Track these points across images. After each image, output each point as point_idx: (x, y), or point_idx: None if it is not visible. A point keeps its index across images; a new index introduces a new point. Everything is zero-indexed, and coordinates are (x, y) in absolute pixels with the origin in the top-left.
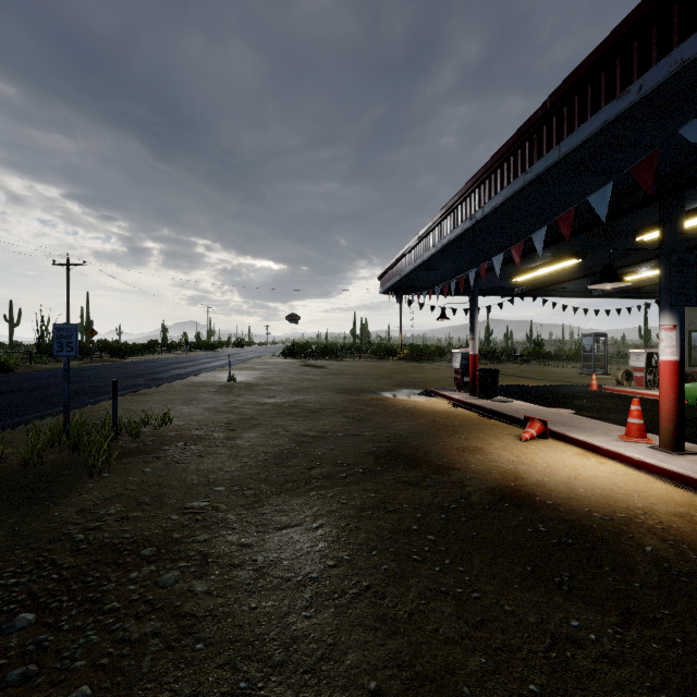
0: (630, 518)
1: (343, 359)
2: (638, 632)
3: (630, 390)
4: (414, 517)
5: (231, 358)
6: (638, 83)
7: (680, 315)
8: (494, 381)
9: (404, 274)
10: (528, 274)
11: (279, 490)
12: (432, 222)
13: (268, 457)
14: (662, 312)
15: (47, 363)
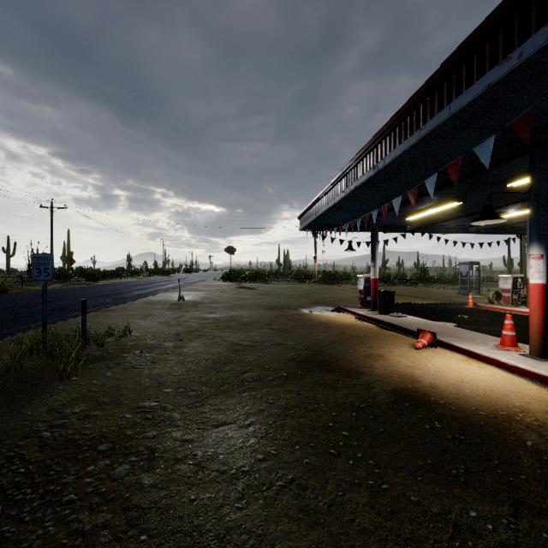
0: (510, 416)
1: (270, 283)
2: (529, 522)
3: (499, 307)
4: (330, 415)
5: (181, 282)
6: (519, 50)
7: (546, 246)
8: (391, 300)
9: (319, 215)
10: (418, 215)
11: (217, 391)
12: (342, 172)
13: (208, 363)
14: (532, 244)
15: (35, 285)
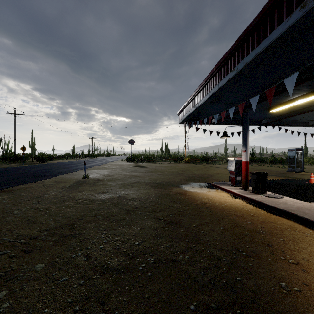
0: None
1: (156, 162)
2: None
3: None
4: None
5: (99, 162)
6: None
7: None
8: (265, 181)
9: (199, 105)
10: (285, 105)
11: None
12: (233, 47)
13: None
14: None
15: None
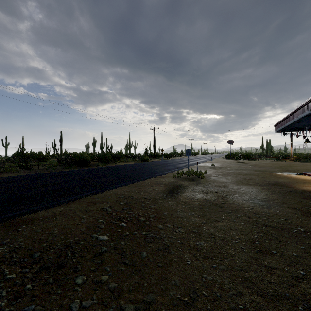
0: None
1: (256, 160)
2: None
3: None
4: (277, 191)
5: (205, 159)
6: None
7: None
8: None
9: (285, 126)
10: None
11: (242, 184)
12: (296, 109)
13: (237, 180)
14: None
15: (152, 159)
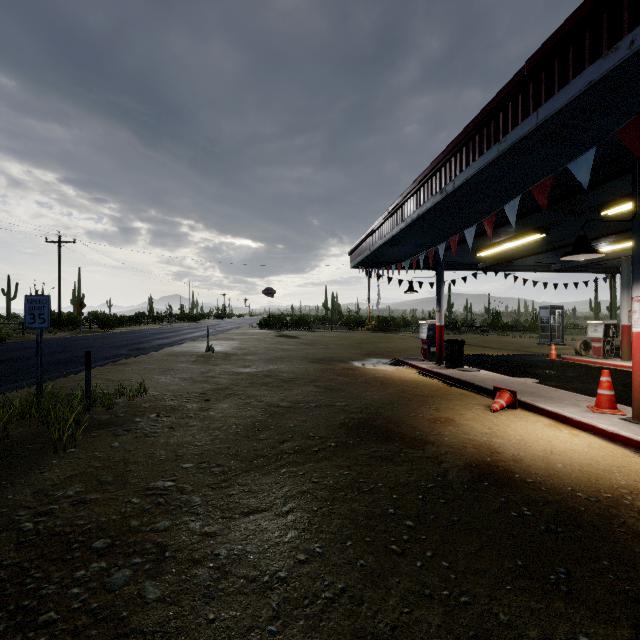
0: (617, 499)
1: (316, 330)
2: None
3: (588, 359)
4: (390, 499)
5: (211, 329)
6: (629, 37)
7: None
8: (460, 351)
9: (374, 249)
10: (492, 249)
11: (249, 467)
12: (402, 198)
13: (239, 430)
14: (635, 283)
15: None
